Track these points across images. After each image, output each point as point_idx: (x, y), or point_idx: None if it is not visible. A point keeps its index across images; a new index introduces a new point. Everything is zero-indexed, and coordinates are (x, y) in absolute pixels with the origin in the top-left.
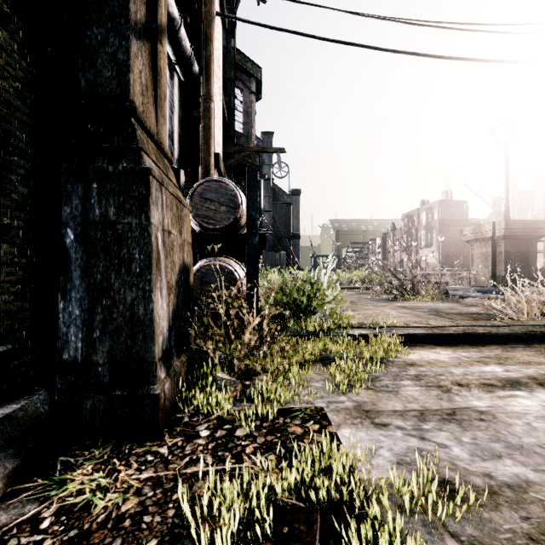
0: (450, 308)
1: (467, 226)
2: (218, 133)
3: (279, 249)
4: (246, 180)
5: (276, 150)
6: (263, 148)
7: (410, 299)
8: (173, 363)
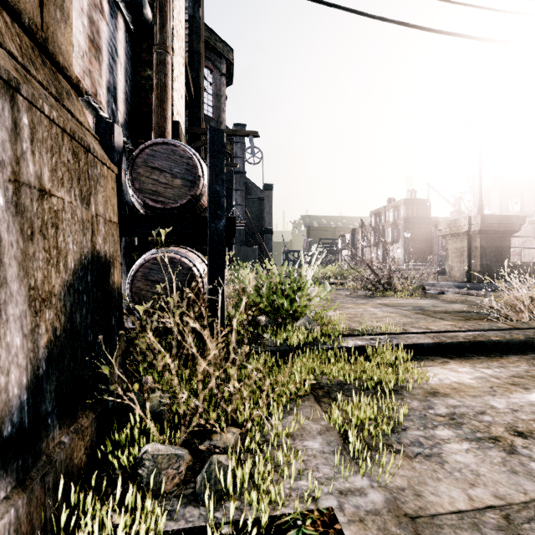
0: (433, 306)
1: (429, 223)
2: (179, 101)
3: (252, 243)
4: (208, 142)
5: (248, 133)
6: (234, 131)
7: (388, 295)
8: (47, 445)
